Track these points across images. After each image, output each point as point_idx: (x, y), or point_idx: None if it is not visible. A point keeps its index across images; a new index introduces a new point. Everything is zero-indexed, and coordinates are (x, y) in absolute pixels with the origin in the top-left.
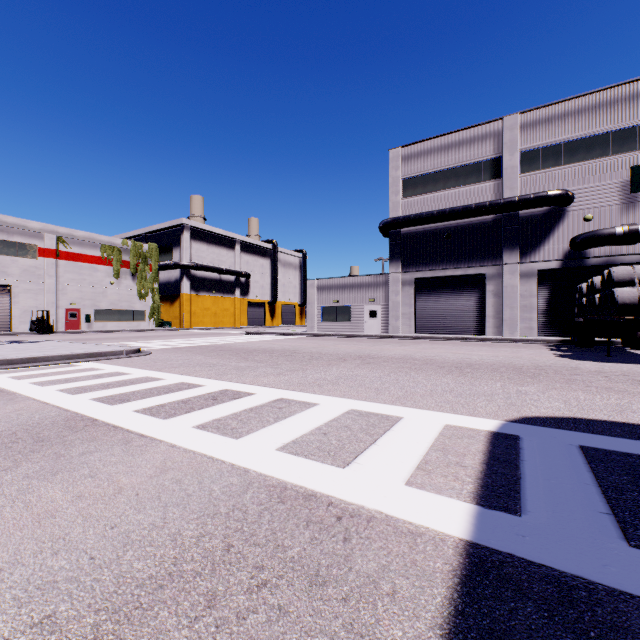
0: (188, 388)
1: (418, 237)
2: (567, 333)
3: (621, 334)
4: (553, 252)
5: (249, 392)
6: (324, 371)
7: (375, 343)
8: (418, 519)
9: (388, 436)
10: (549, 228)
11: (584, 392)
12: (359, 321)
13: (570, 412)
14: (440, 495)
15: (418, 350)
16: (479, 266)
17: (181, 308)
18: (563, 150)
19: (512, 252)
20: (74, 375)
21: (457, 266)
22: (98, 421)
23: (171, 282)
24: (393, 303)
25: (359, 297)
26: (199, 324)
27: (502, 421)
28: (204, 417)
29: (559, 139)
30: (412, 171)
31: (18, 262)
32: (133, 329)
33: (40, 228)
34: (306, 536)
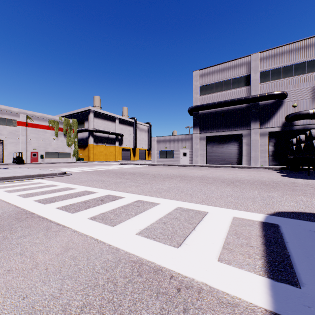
0: (88, 194)
1: (208, 115)
2: (284, 164)
3: (313, 164)
4: (276, 123)
5: (121, 196)
6: (161, 184)
7: (186, 169)
8: (232, 291)
9: (201, 224)
10: (274, 110)
11: (304, 196)
12: (178, 158)
13: (302, 209)
14: (242, 269)
15: (209, 172)
16: (239, 130)
17: (89, 151)
18: (282, 71)
19: (255, 123)
20: (28, 186)
21: (227, 130)
22: (34, 214)
23: (84, 138)
24: (195, 149)
25: (178, 146)
26: (98, 159)
27: (265, 214)
28: (95, 212)
29: (280, 65)
30: (204, 82)
31: (7, 128)
32: (64, 162)
33: (18, 111)
34: (157, 307)
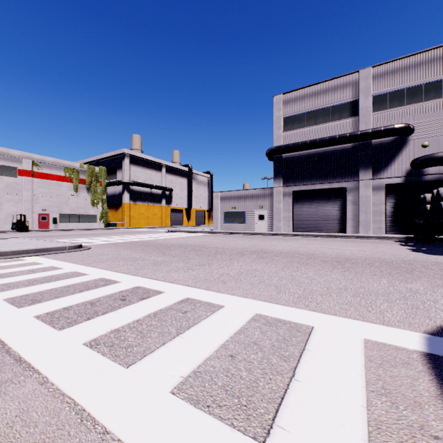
0: (104, 285)
1: (295, 160)
2: (408, 232)
3: None
4: (398, 171)
5: (158, 290)
6: (227, 266)
7: (264, 239)
8: None
9: (307, 362)
10: (395, 153)
11: None
12: (251, 222)
13: None
14: None
15: (299, 245)
16: (341, 181)
17: (123, 213)
18: (405, 94)
19: (366, 171)
20: (12, 270)
21: (324, 182)
22: None
23: (116, 194)
24: (276, 209)
25: (251, 205)
26: (136, 224)
27: (423, 334)
28: (103, 326)
29: (402, 86)
30: (290, 112)
31: (3, 179)
32: (87, 228)
33: (19, 155)
34: None
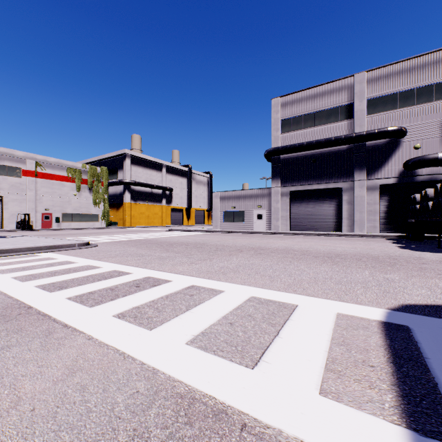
0: (118, 275)
1: (292, 161)
2: (401, 230)
3: None
4: (391, 172)
5: (167, 279)
6: (226, 260)
7: (262, 238)
8: None
9: (289, 327)
10: (388, 154)
11: (440, 279)
12: (250, 222)
13: (440, 300)
14: (362, 411)
15: (295, 243)
16: (337, 182)
17: (124, 212)
18: (398, 98)
19: (361, 172)
20: (32, 264)
21: (321, 182)
22: (32, 309)
23: (117, 194)
24: (274, 209)
25: (250, 204)
26: (137, 224)
27: (386, 309)
28: (125, 305)
29: (395, 90)
30: (288, 114)
31: (7, 180)
32: (90, 227)
33: (23, 156)
34: None
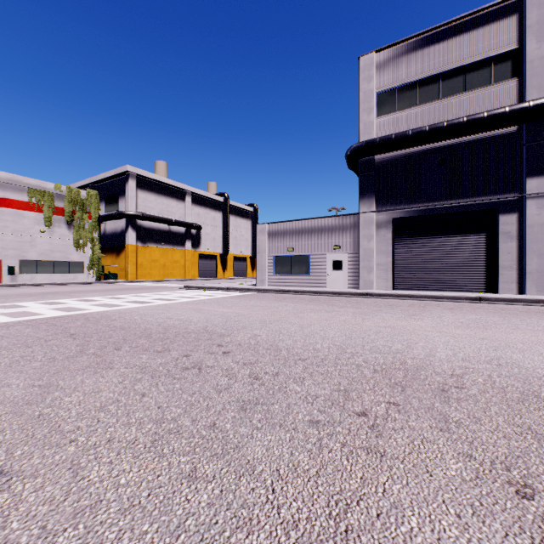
0: None
1: (398, 165)
2: None
3: None
4: None
5: None
6: None
7: (358, 308)
8: None
9: None
10: None
11: None
12: (320, 273)
13: None
14: None
15: (474, 334)
16: (489, 199)
17: (126, 259)
18: None
19: (542, 177)
20: None
21: (454, 200)
22: None
23: (117, 233)
24: (364, 251)
25: (320, 244)
26: (146, 276)
27: None
28: None
29: None
30: (390, 81)
31: None
32: (65, 282)
33: None
34: None
